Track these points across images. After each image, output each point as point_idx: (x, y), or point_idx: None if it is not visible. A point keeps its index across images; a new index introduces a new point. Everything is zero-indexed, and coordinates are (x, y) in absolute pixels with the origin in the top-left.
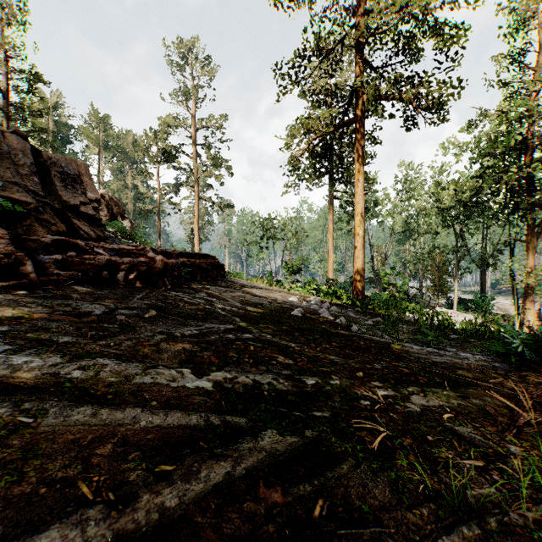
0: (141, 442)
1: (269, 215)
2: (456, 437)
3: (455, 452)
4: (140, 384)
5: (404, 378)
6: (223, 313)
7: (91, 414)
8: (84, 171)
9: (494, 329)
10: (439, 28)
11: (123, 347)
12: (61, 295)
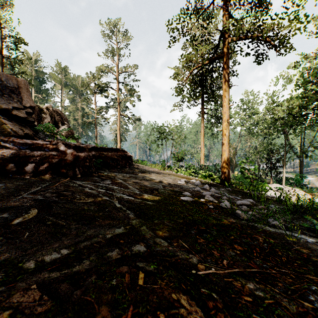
0: None
1: (163, 124)
2: None
3: None
4: None
5: None
6: (119, 206)
7: None
8: (23, 85)
9: None
10: None
11: None
12: None
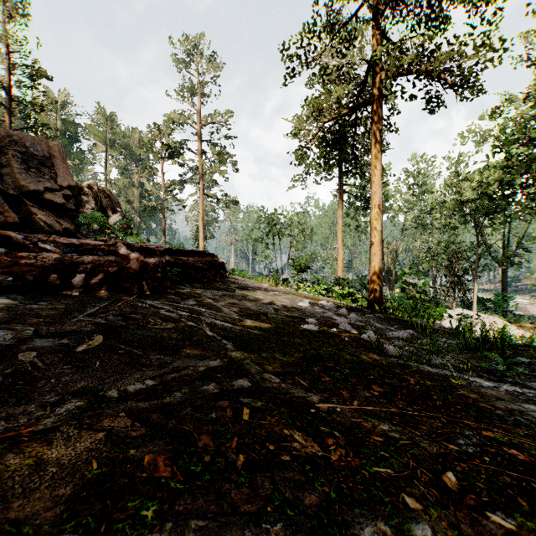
0: None
1: (275, 210)
2: None
3: None
4: None
5: (535, 487)
6: (211, 335)
7: None
8: (57, 153)
9: None
10: None
11: None
12: None
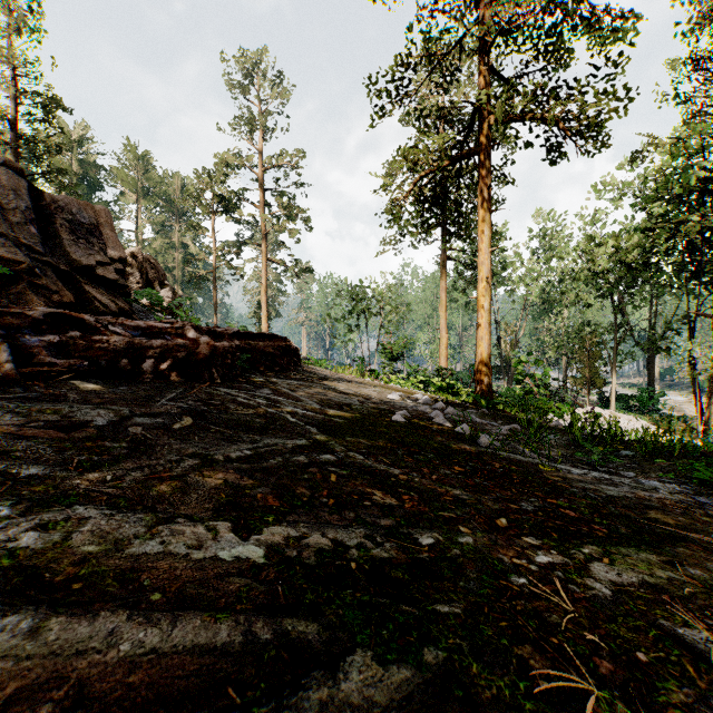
0: (114, 693)
1: (361, 282)
2: (685, 651)
3: (693, 690)
4: (137, 557)
5: (572, 529)
6: (293, 421)
7: (27, 630)
8: (104, 220)
9: (687, 442)
10: (595, 20)
11: (125, 483)
12: (51, 395)
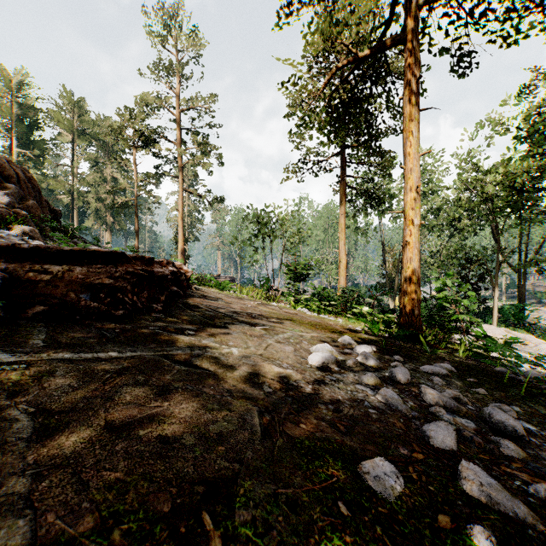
0: None
1: (265, 206)
2: None
3: None
4: None
5: None
6: None
7: None
8: None
9: None
10: None
11: None
12: None
